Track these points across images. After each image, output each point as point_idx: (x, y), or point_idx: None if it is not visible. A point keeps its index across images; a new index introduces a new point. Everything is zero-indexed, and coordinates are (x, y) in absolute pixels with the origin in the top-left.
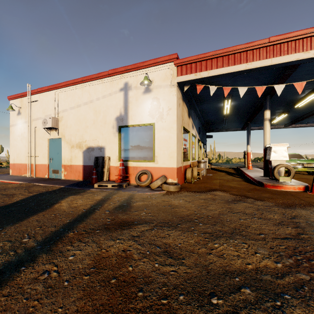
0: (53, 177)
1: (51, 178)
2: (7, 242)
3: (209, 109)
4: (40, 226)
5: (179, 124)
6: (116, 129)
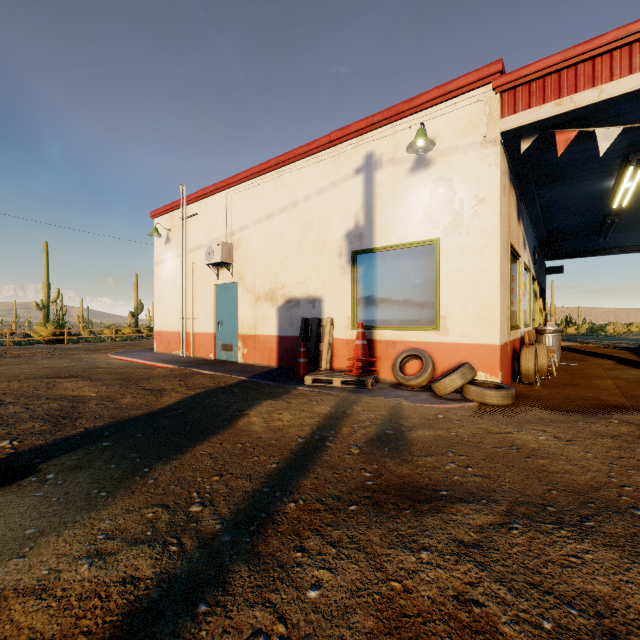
0: (223, 359)
1: (219, 360)
2: (161, 508)
3: (568, 199)
4: (220, 472)
5: (504, 238)
6: (345, 259)
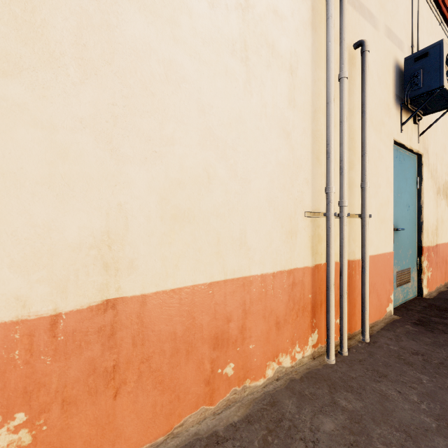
0: (398, 304)
1: (401, 308)
2: None
3: None
4: None
5: None
6: None
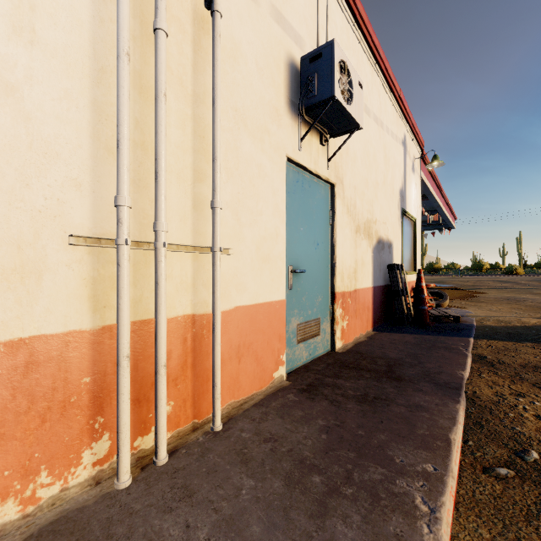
0: (299, 364)
1: (300, 369)
2: None
3: None
4: None
5: None
6: (400, 213)
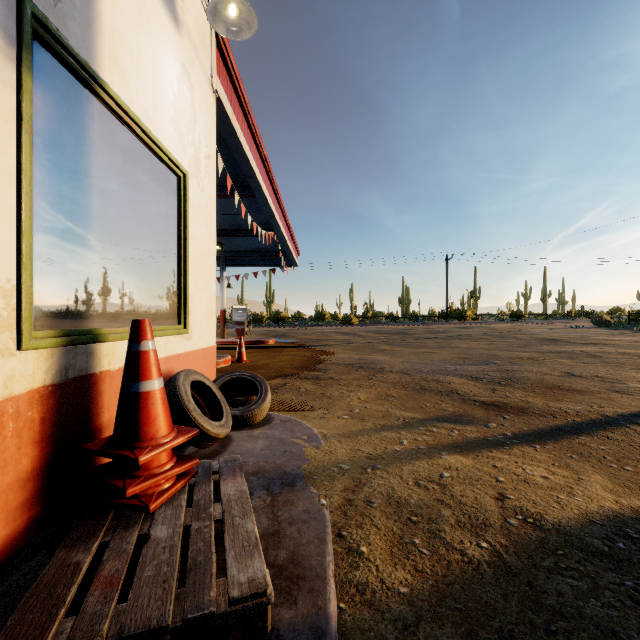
0: None
1: None
2: None
3: None
4: None
5: None
6: None
